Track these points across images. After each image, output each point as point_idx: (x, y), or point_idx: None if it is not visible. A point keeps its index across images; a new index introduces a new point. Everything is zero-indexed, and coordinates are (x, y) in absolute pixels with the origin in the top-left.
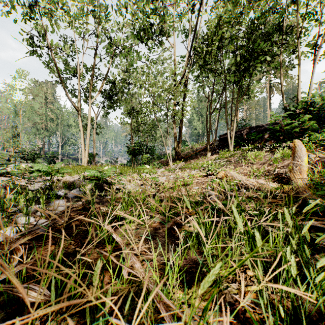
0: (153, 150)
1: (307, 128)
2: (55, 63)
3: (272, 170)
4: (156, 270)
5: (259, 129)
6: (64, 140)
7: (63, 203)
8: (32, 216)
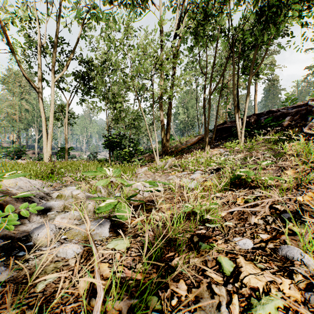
0: (137, 143)
1: None
2: (1, 24)
3: None
4: None
5: (272, 115)
6: (41, 133)
7: None
8: None
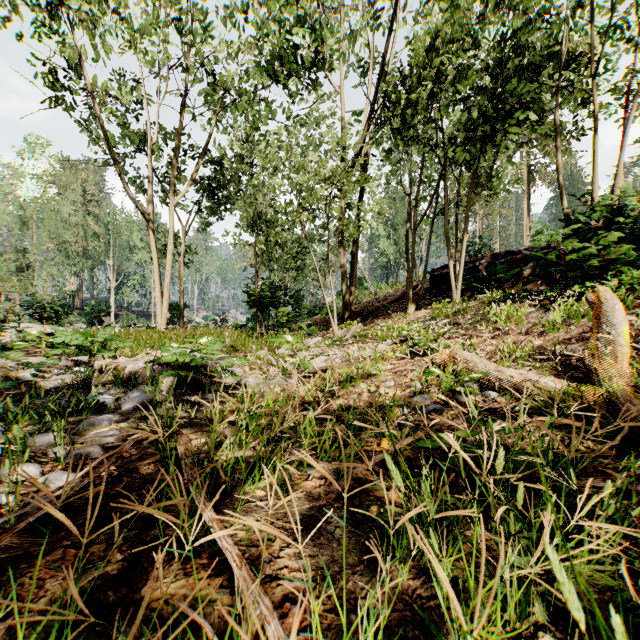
0: (299, 297)
1: (614, 258)
2: (100, 123)
3: (548, 349)
4: (317, 639)
5: (511, 259)
6: (121, 277)
7: (110, 425)
8: (37, 459)
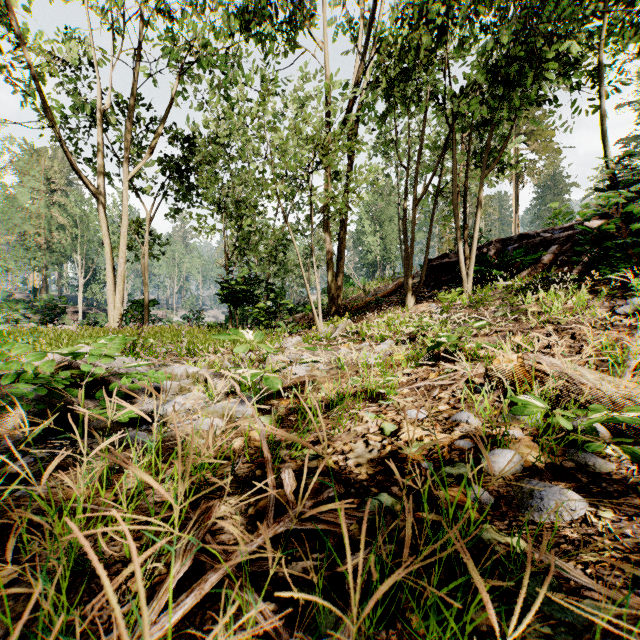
0: (281, 293)
1: None
2: (33, 75)
3: None
4: None
5: (527, 243)
6: (90, 272)
7: None
8: None
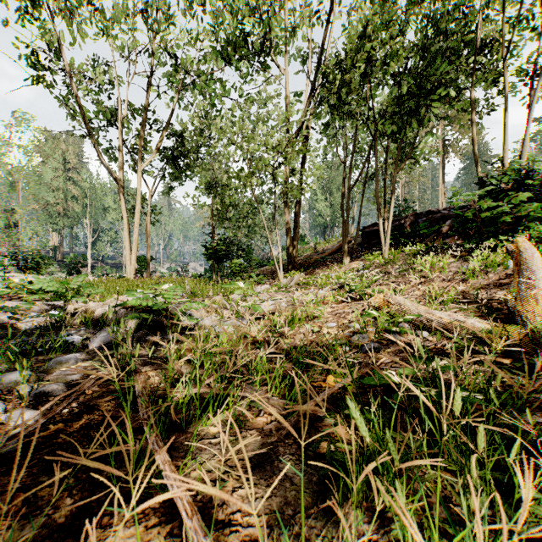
0: (250, 250)
1: (524, 215)
2: (77, 98)
3: (471, 294)
4: None
5: (432, 217)
6: (96, 233)
7: (76, 363)
8: (3, 396)
